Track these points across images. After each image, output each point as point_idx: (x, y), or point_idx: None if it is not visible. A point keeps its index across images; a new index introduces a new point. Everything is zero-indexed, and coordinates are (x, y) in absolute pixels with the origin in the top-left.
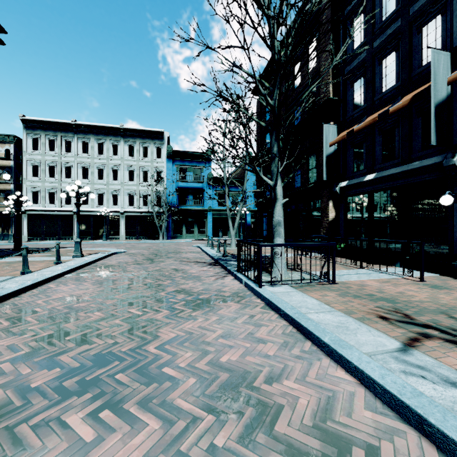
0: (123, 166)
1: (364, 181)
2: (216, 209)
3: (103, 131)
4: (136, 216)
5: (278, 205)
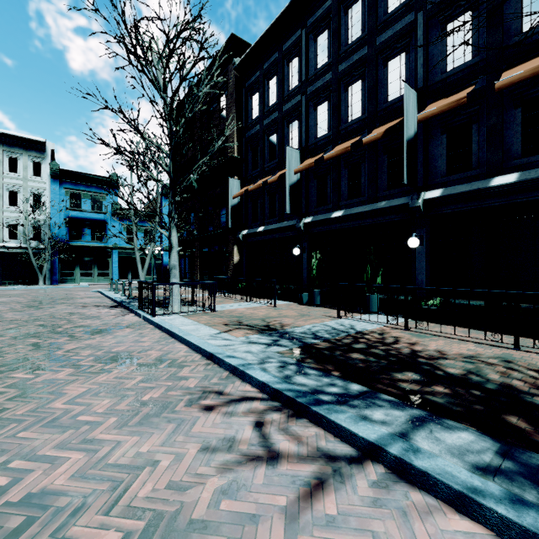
0: None
1: (257, 232)
2: (124, 247)
3: None
4: None
5: (174, 252)
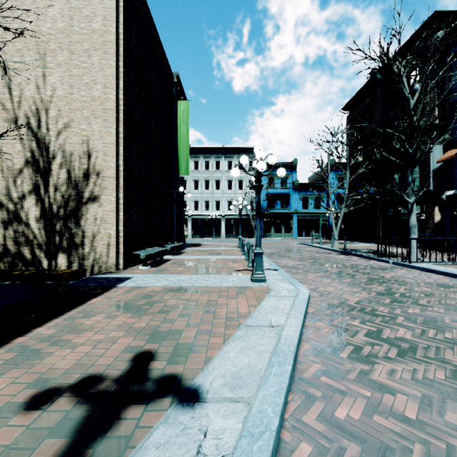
0: (224, 178)
1: None
2: (301, 212)
3: (209, 151)
4: (233, 218)
5: (413, 214)
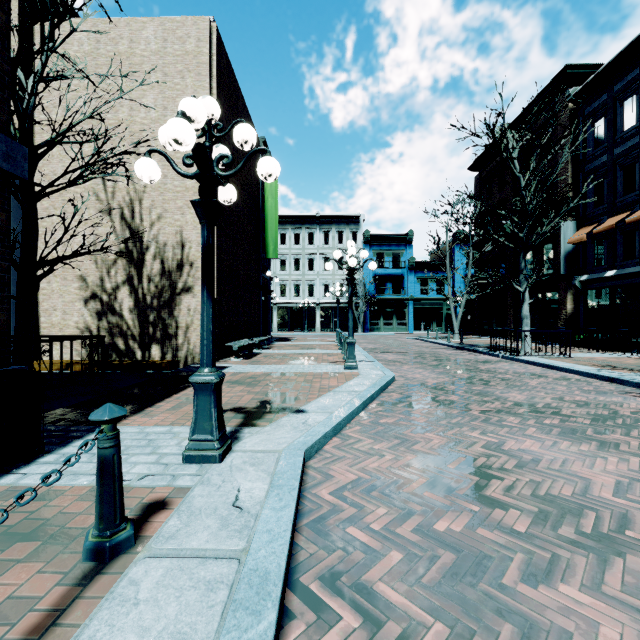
0: (319, 255)
1: (604, 277)
2: (419, 298)
3: (300, 221)
4: (331, 307)
5: (526, 304)
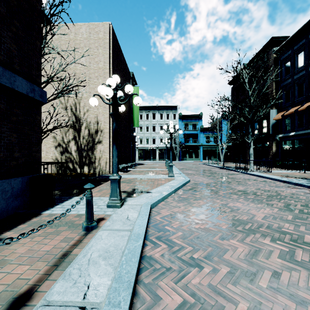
0: (158, 124)
1: (289, 135)
2: (205, 145)
3: (149, 108)
4: (163, 149)
5: (251, 148)
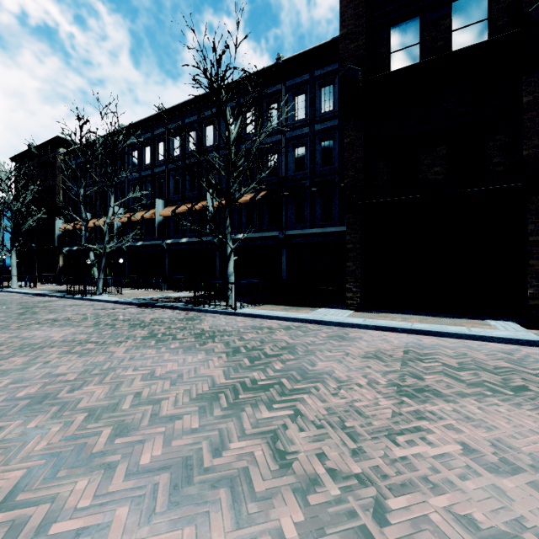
0: None
1: (73, 250)
2: None
3: None
4: None
5: (14, 262)
